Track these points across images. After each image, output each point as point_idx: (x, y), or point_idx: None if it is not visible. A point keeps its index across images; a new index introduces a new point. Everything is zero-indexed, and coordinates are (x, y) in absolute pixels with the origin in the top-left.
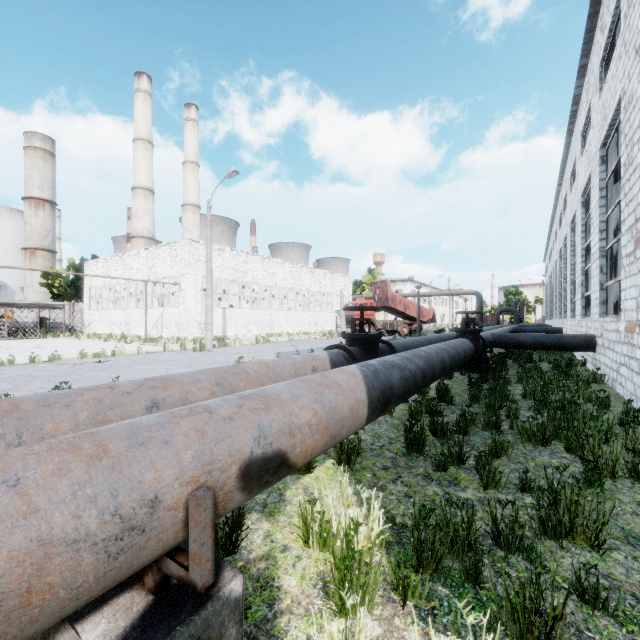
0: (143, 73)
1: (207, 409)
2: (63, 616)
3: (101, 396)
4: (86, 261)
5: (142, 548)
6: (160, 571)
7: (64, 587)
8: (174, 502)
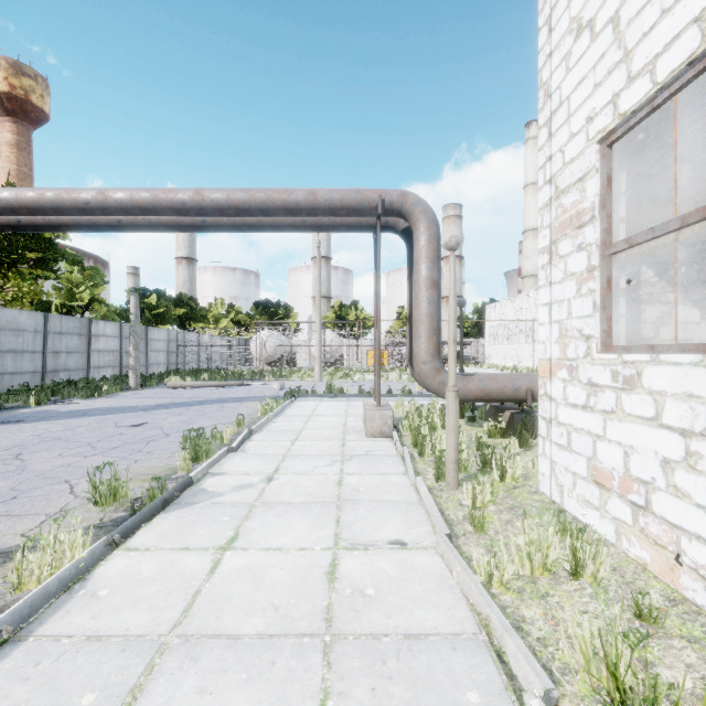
0: (532, 121)
1: (533, 376)
2: (507, 400)
3: (509, 375)
4: (486, 305)
5: (518, 394)
6: (522, 407)
7: (507, 393)
8: (524, 389)
